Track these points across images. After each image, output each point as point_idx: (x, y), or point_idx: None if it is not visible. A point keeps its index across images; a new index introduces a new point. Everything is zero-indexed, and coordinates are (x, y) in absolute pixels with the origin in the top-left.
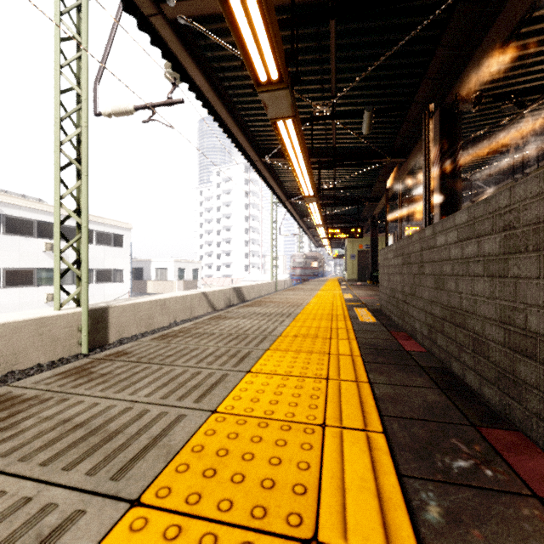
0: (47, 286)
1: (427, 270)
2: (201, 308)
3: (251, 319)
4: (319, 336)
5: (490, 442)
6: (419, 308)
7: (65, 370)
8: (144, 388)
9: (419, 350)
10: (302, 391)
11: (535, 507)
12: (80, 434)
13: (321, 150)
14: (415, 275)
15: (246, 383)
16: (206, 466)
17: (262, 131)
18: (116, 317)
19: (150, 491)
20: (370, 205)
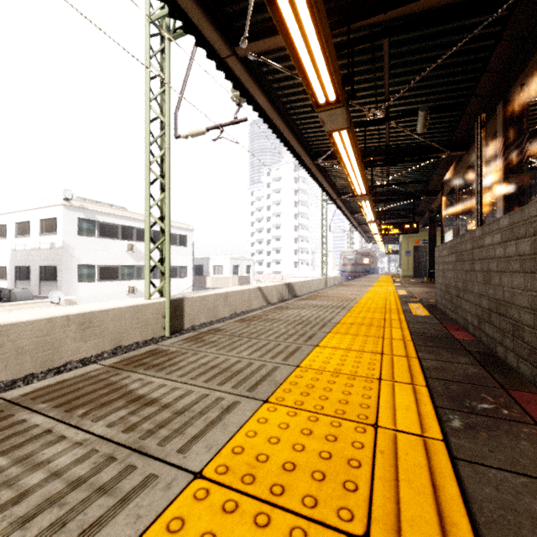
0: (128, 281)
1: (477, 267)
2: (257, 301)
3: (309, 309)
4: (373, 324)
5: (513, 398)
6: (470, 302)
7: (185, 338)
8: (244, 351)
9: (469, 339)
10: (361, 360)
11: (533, 429)
12: (217, 371)
13: (374, 149)
14: (466, 272)
15: (317, 353)
16: (301, 391)
17: (315, 136)
18: (189, 307)
19: (272, 398)
20: (427, 199)
